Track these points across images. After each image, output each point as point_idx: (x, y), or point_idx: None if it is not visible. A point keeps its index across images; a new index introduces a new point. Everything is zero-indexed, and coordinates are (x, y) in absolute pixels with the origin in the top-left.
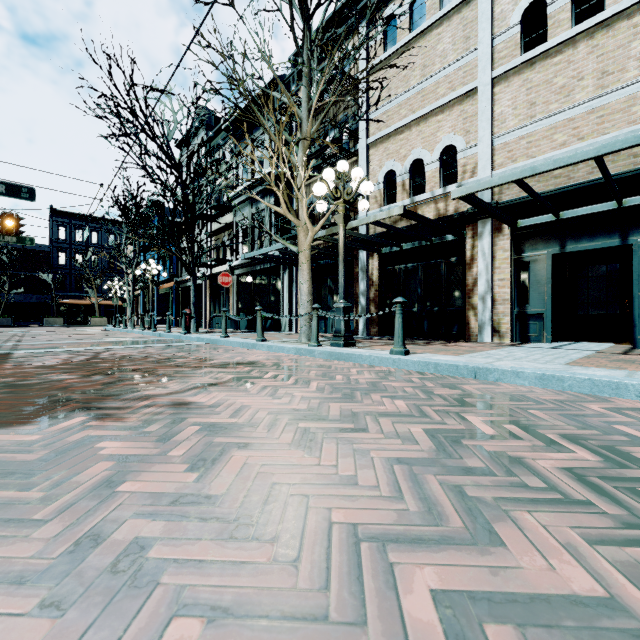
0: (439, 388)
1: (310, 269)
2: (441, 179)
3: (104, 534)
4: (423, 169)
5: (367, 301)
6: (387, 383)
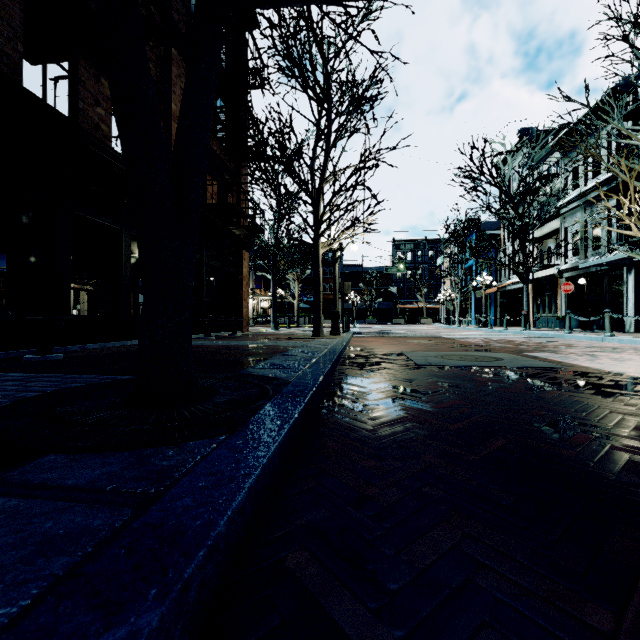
0: None
1: None
2: None
3: (601, 363)
4: None
5: None
6: None
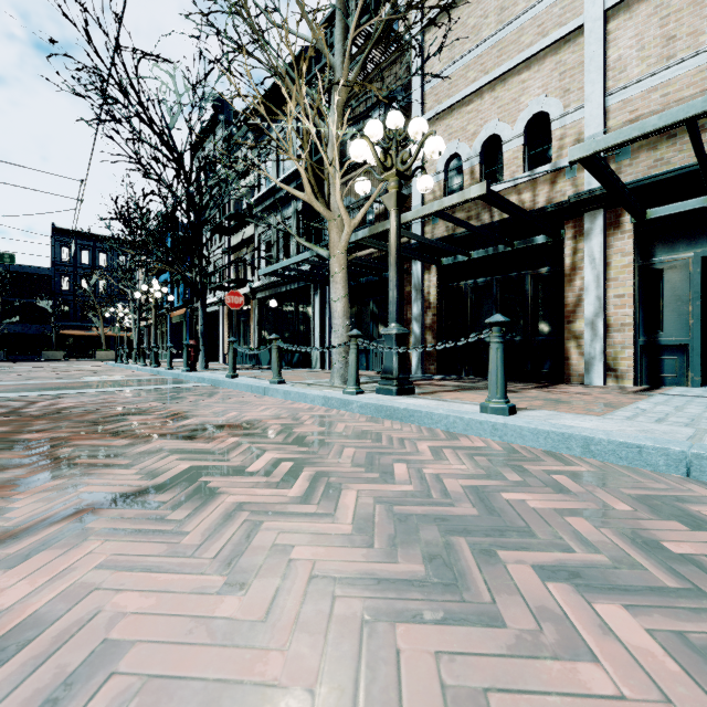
0: (655, 521)
1: (346, 281)
2: (526, 161)
3: None
4: (499, 150)
5: (422, 329)
6: (513, 496)
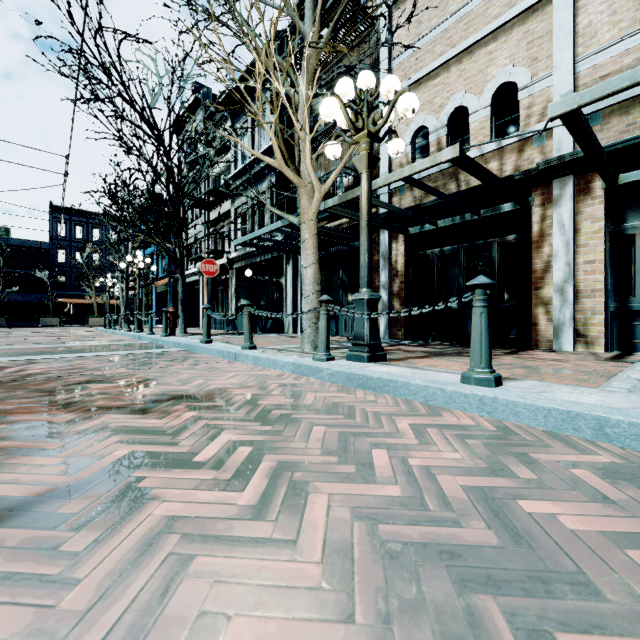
0: None
1: (316, 247)
2: (493, 131)
3: None
4: (466, 121)
5: (390, 296)
6: (536, 506)
